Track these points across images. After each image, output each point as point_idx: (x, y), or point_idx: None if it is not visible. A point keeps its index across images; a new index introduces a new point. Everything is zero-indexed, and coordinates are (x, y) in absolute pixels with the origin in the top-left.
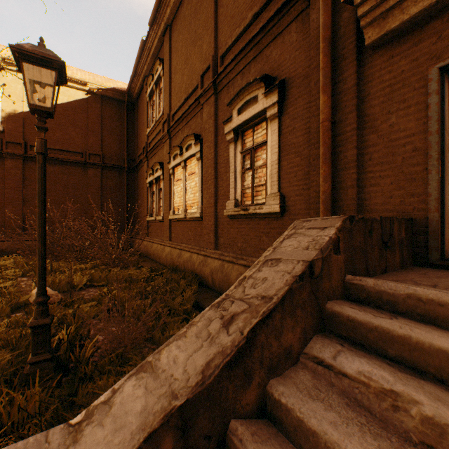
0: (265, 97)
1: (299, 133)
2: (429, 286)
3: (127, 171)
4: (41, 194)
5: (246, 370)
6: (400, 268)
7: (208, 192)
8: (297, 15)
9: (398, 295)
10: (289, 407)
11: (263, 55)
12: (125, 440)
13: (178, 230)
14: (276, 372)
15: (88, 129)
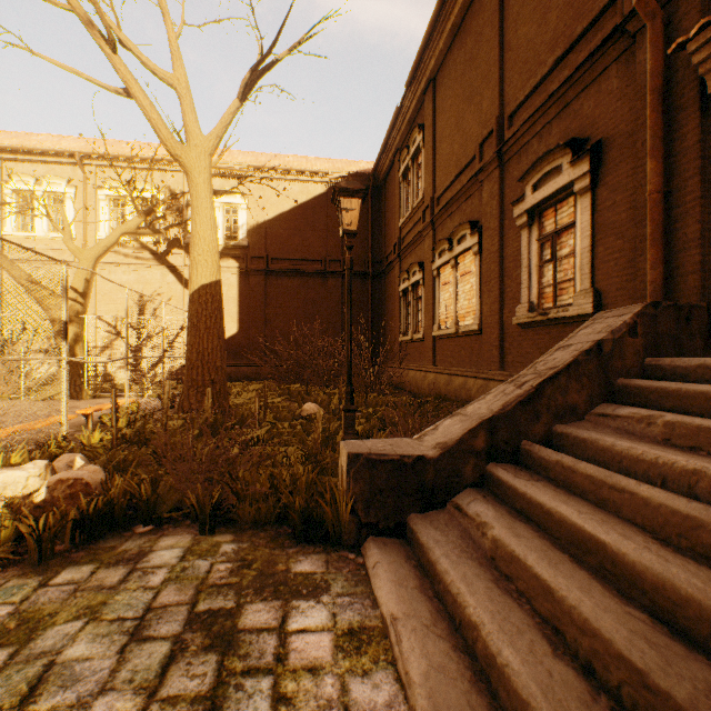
0: (571, 166)
1: (621, 209)
2: None
3: (371, 278)
4: (349, 303)
5: (535, 410)
6: None
7: (489, 296)
8: (617, 56)
9: (689, 367)
10: (568, 433)
11: (569, 110)
12: (454, 435)
13: (445, 350)
14: (561, 421)
15: (327, 230)
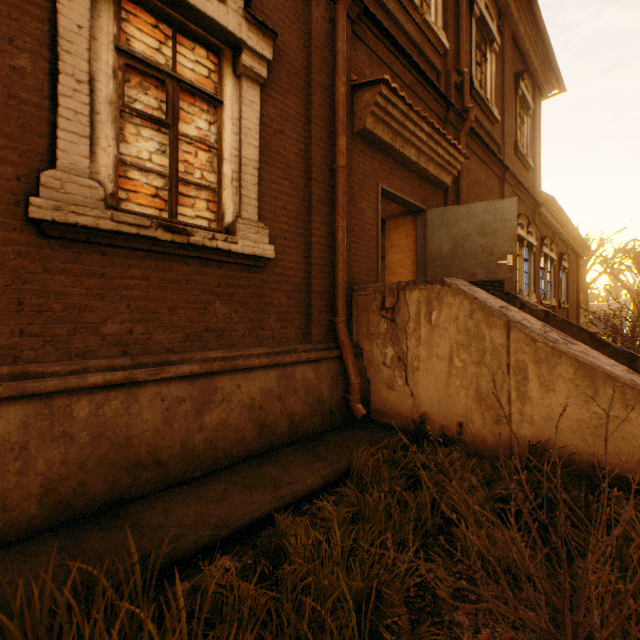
0: (248, 21)
1: (291, 148)
2: None
3: None
4: None
5: None
6: None
7: None
8: None
9: None
10: None
11: None
12: None
13: None
14: None
15: None
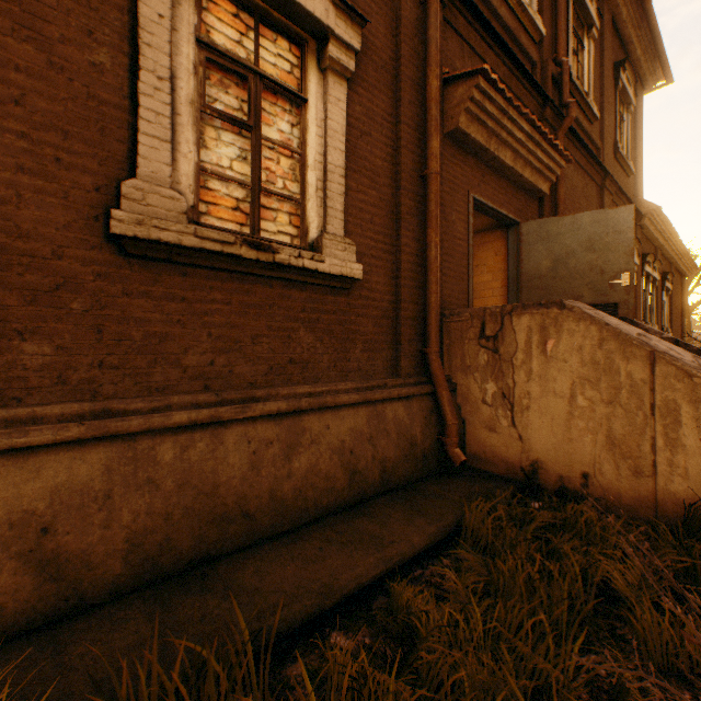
0: (335, 6)
1: (378, 152)
2: None
3: None
4: None
5: None
6: None
7: None
8: None
9: None
10: None
11: None
12: None
13: None
14: None
15: None
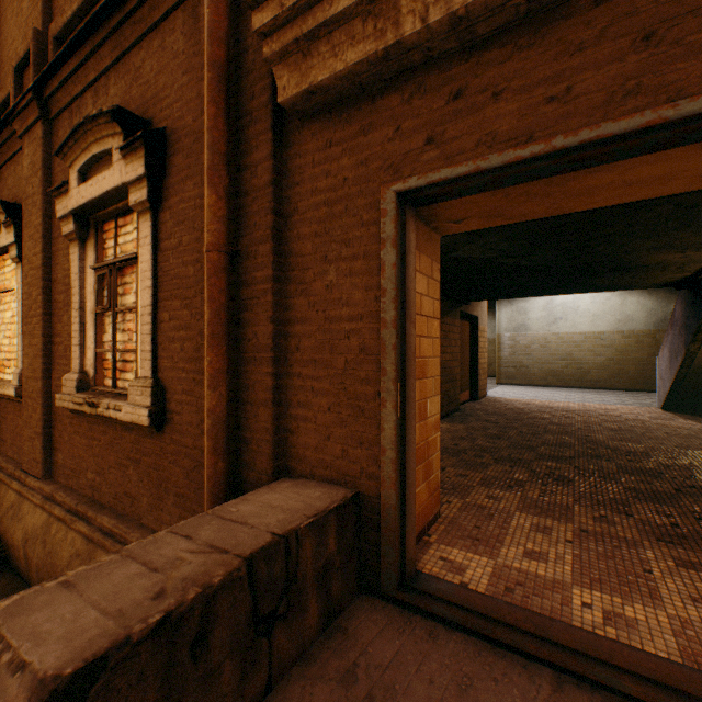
0: (124, 158)
1: (190, 257)
2: None
3: None
4: None
5: None
6: (325, 628)
7: (31, 343)
8: None
9: None
10: None
11: (130, 63)
12: None
13: None
14: None
15: None
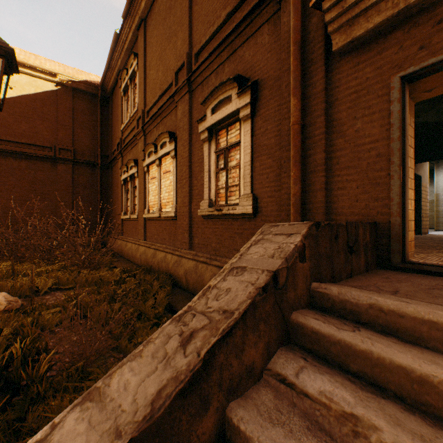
0: (238, 97)
1: (271, 135)
2: (390, 293)
3: (101, 167)
4: None
5: (203, 395)
6: (365, 271)
7: (182, 191)
8: (269, 17)
9: (361, 304)
10: (248, 436)
11: (236, 55)
12: None
13: (153, 229)
14: (237, 393)
15: (57, 122)
